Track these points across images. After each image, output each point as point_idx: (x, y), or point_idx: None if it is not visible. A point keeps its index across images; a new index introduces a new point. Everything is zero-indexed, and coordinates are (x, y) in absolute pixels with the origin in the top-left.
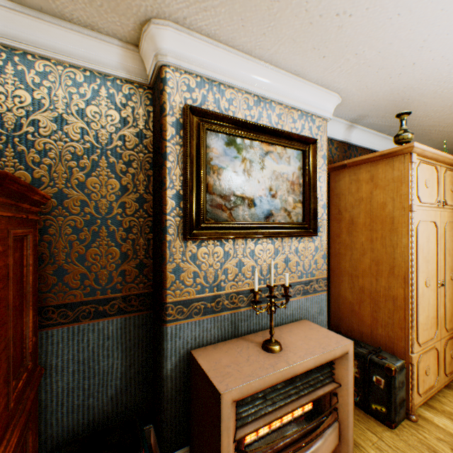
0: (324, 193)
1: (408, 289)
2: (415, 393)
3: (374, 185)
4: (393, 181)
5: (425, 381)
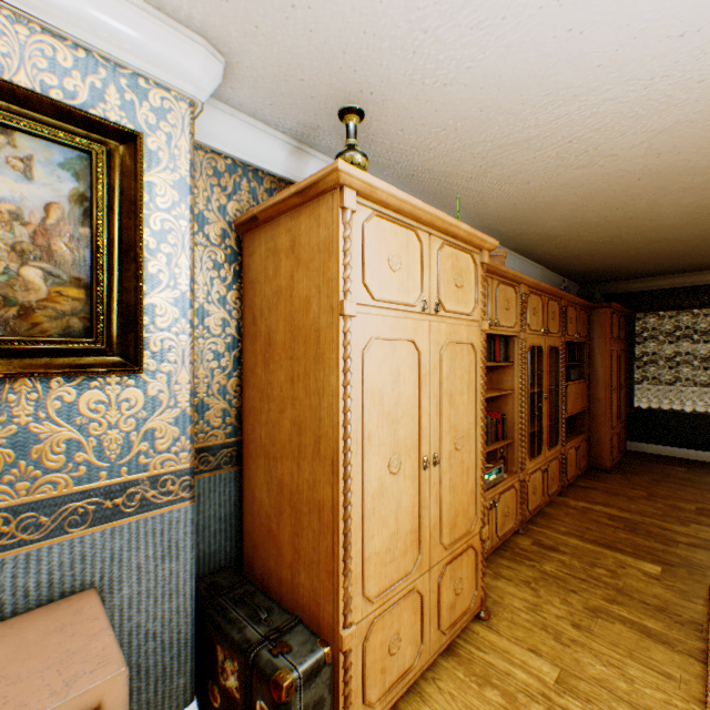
0: (184, 272)
1: (339, 487)
2: (359, 707)
3: (297, 259)
4: (319, 250)
5: (389, 669)
